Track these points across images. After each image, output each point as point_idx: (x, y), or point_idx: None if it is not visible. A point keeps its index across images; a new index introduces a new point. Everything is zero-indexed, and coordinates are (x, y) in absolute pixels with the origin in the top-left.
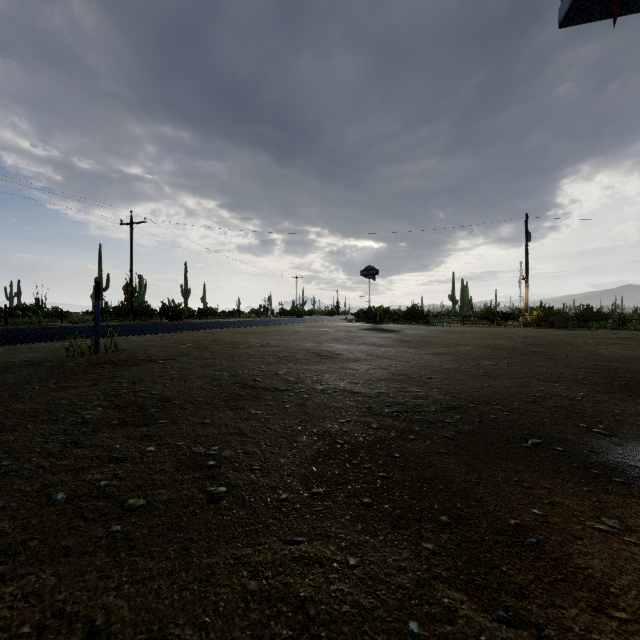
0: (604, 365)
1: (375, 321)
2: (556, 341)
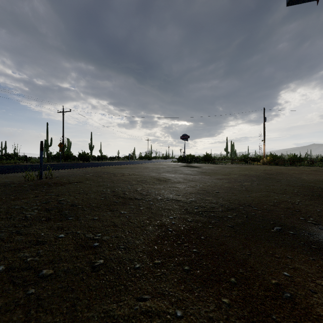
0: (306, 185)
1: (187, 162)
2: (280, 172)
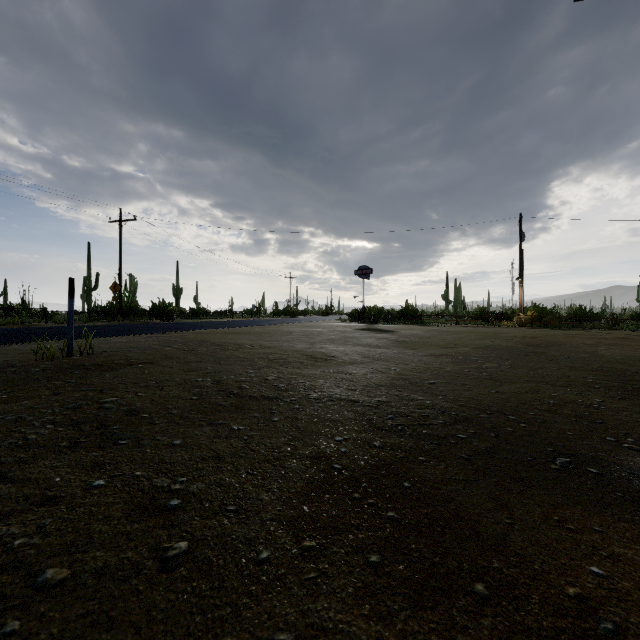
0: (610, 367)
1: (369, 321)
2: (554, 341)
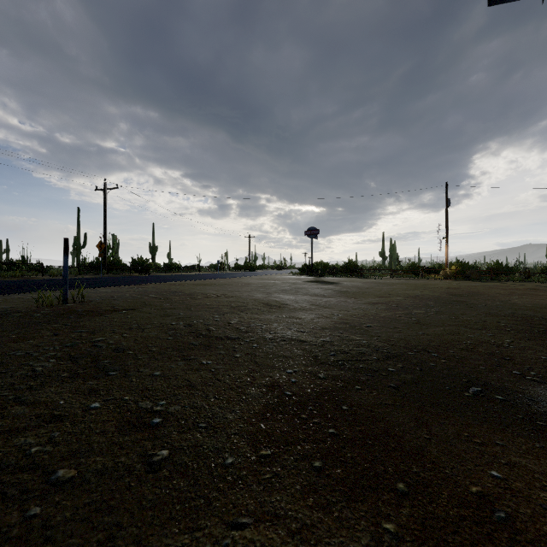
0: (520, 313)
1: (317, 274)
2: (474, 292)
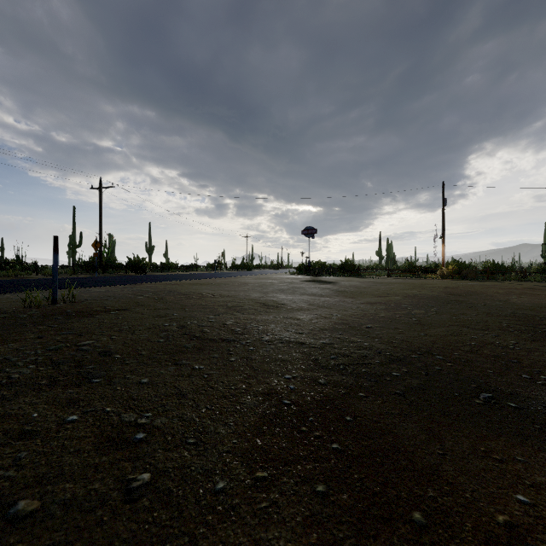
0: (521, 313)
1: (314, 274)
2: (472, 291)
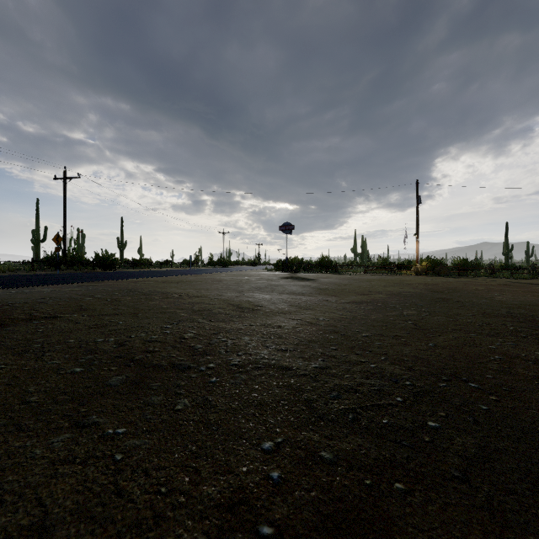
0: (518, 313)
1: (292, 270)
2: (452, 288)
